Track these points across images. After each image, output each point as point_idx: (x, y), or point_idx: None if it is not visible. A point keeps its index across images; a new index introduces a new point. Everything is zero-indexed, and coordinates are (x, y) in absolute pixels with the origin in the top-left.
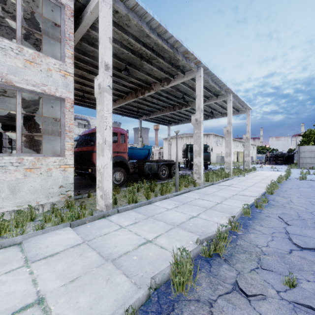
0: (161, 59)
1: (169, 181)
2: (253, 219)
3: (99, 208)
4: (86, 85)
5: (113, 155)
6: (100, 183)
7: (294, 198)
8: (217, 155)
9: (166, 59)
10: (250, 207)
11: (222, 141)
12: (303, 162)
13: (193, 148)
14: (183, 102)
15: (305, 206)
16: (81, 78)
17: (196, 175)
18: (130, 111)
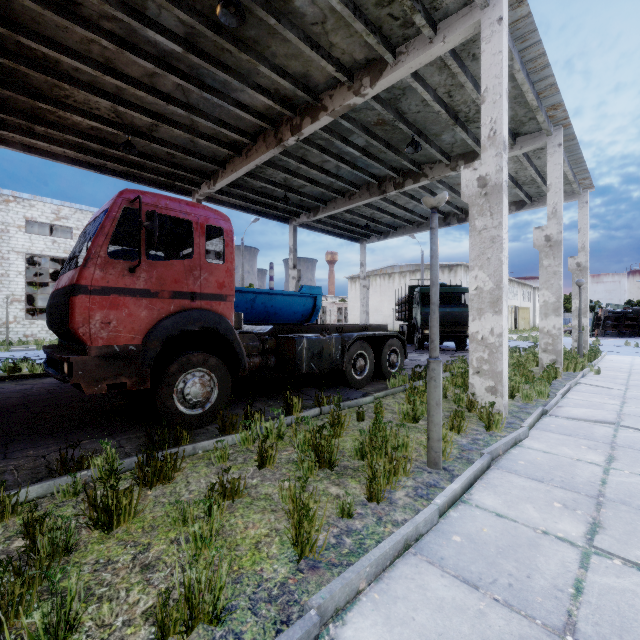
0: None
1: (380, 395)
2: None
3: None
4: (130, 104)
5: (175, 307)
6: None
7: None
8: None
9: None
10: None
11: None
12: None
13: (470, 283)
14: (410, 166)
15: None
16: (104, 72)
17: (480, 381)
18: (267, 200)
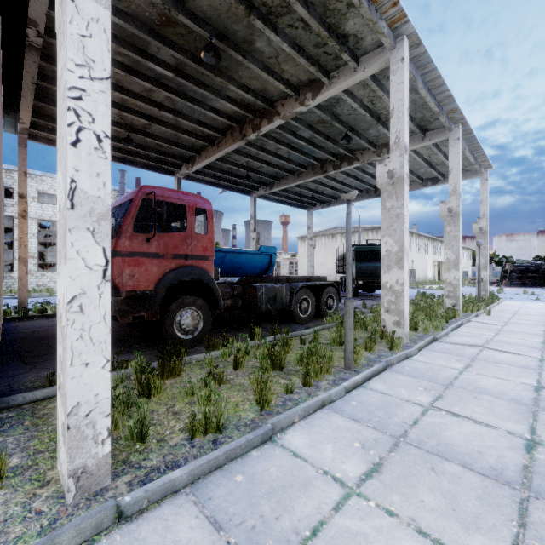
0: (300, 5)
1: (319, 328)
2: None
3: (59, 473)
4: (131, 110)
5: (175, 265)
6: (60, 374)
7: None
8: None
9: (314, 11)
10: None
11: (411, 240)
12: None
13: (382, 247)
14: (345, 152)
15: None
16: (115, 89)
17: (389, 317)
18: (232, 178)
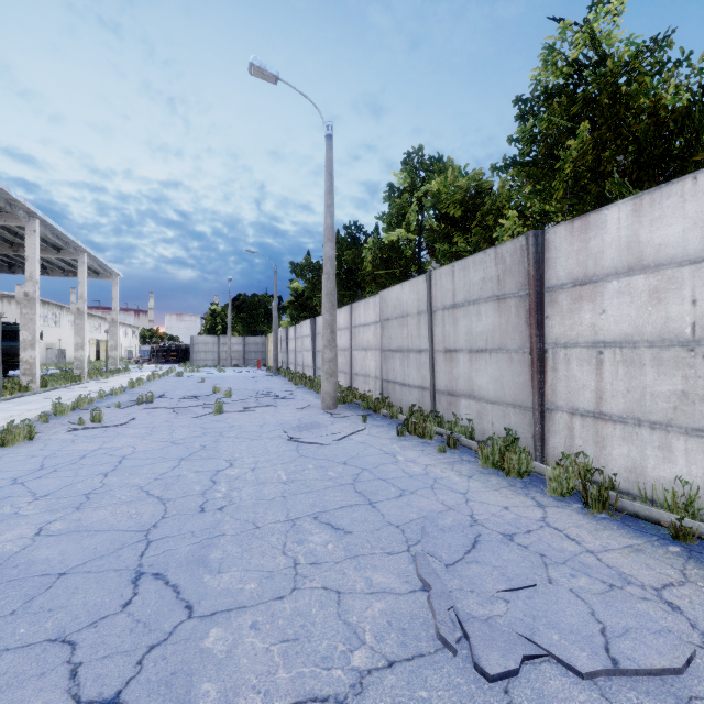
0: None
1: None
2: (108, 400)
3: None
4: None
5: None
6: None
7: (152, 388)
8: (48, 347)
9: None
10: (107, 396)
11: (61, 315)
12: (197, 358)
13: (20, 336)
14: None
15: (156, 391)
16: None
17: (26, 378)
18: None
